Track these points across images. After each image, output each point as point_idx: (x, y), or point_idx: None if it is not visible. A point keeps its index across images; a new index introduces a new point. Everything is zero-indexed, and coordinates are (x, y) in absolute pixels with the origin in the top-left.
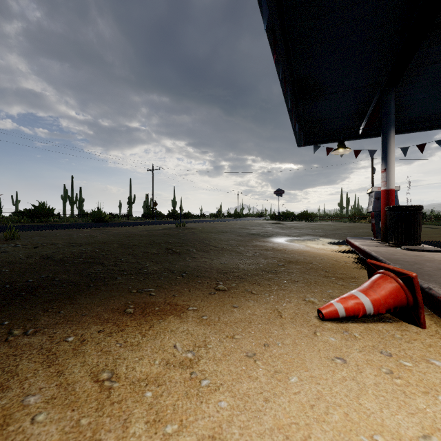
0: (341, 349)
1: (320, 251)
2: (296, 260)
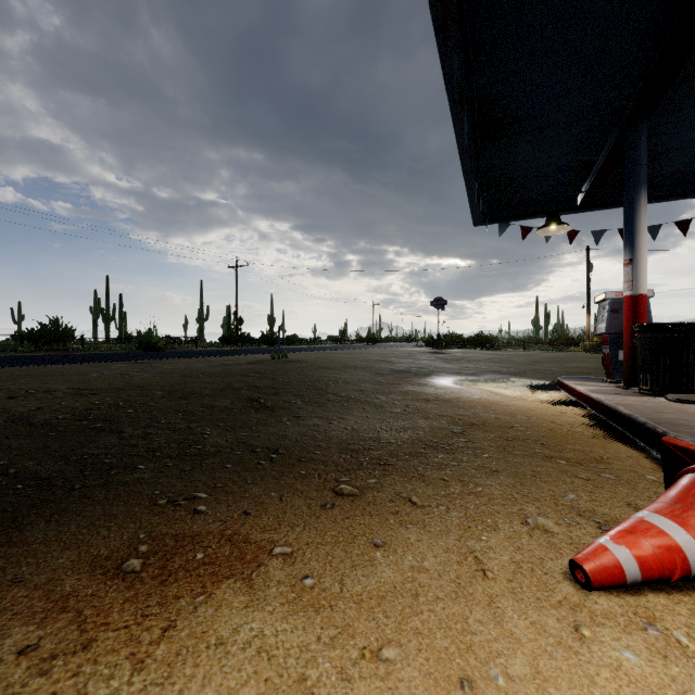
0: None
1: (519, 401)
2: (482, 420)
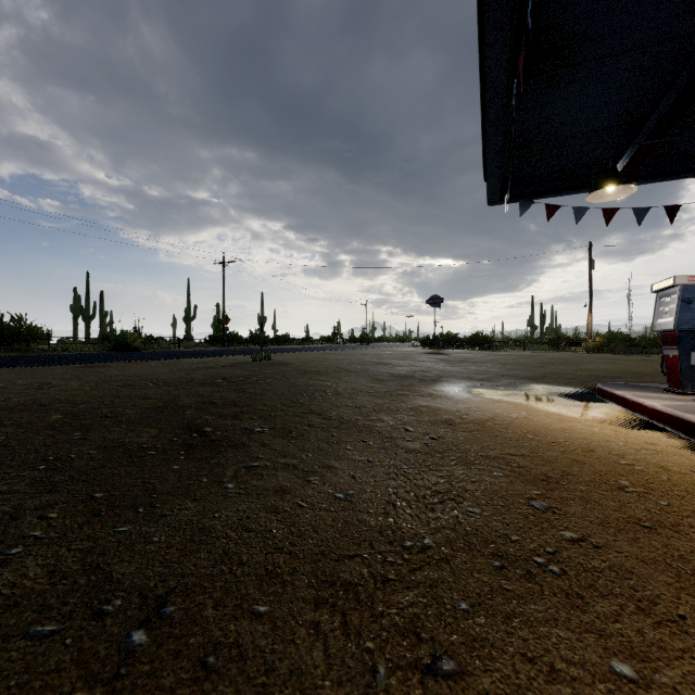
0: None
1: (572, 422)
2: (558, 468)
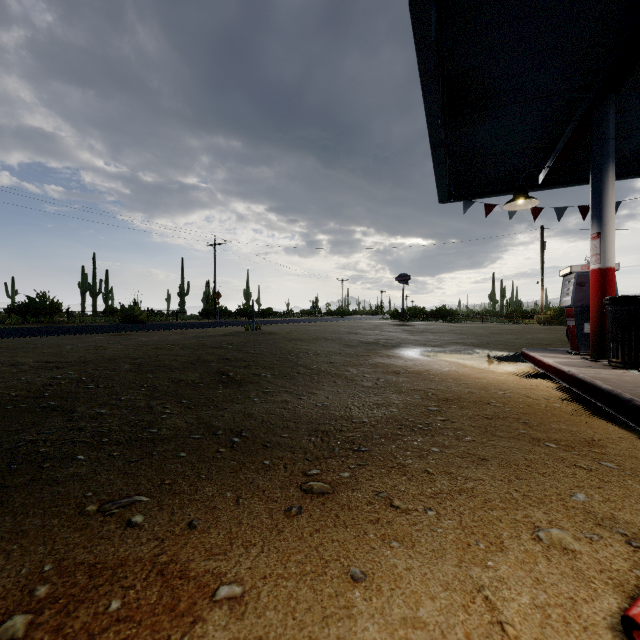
0: None
1: (488, 374)
2: (456, 395)
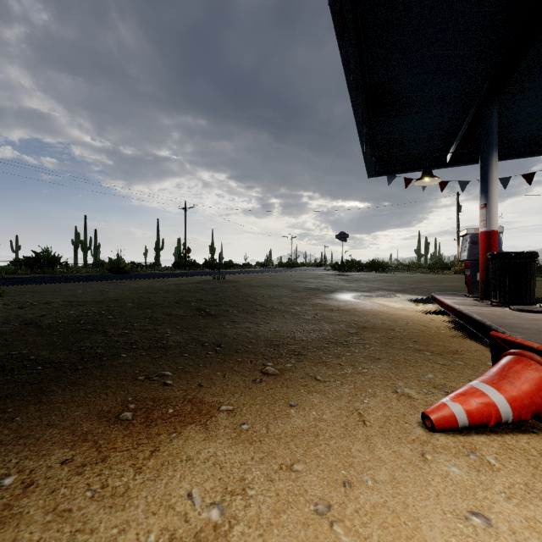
0: (474, 491)
1: (401, 311)
2: (372, 325)
